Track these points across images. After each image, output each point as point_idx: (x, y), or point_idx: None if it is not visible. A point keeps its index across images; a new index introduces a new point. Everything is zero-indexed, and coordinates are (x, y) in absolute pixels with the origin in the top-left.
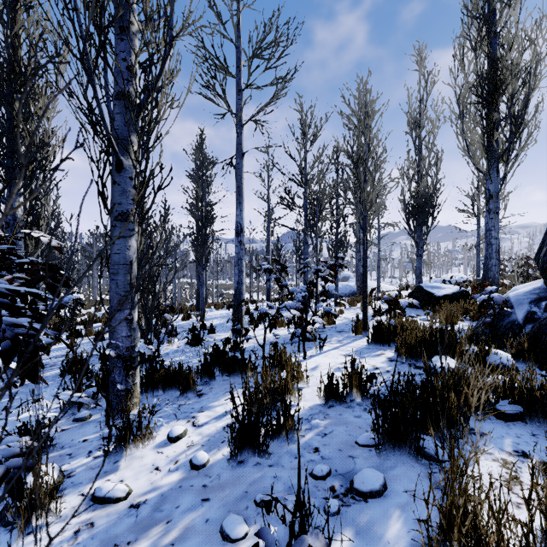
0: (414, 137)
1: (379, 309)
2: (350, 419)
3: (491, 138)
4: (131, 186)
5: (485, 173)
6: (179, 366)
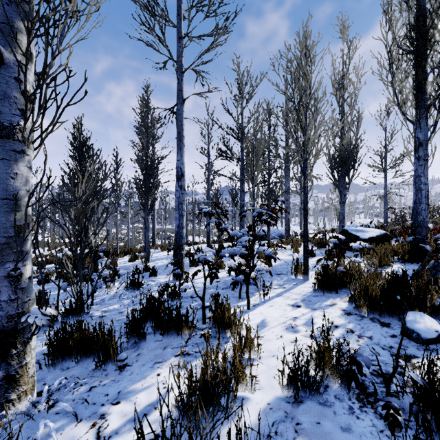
0: (339, 97)
1: (311, 251)
2: (337, 436)
3: (424, 85)
4: (17, 91)
5: (414, 123)
6: (99, 327)
